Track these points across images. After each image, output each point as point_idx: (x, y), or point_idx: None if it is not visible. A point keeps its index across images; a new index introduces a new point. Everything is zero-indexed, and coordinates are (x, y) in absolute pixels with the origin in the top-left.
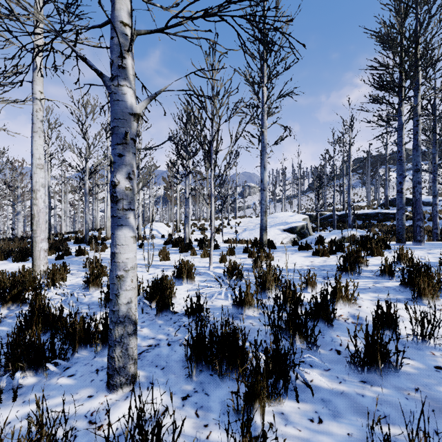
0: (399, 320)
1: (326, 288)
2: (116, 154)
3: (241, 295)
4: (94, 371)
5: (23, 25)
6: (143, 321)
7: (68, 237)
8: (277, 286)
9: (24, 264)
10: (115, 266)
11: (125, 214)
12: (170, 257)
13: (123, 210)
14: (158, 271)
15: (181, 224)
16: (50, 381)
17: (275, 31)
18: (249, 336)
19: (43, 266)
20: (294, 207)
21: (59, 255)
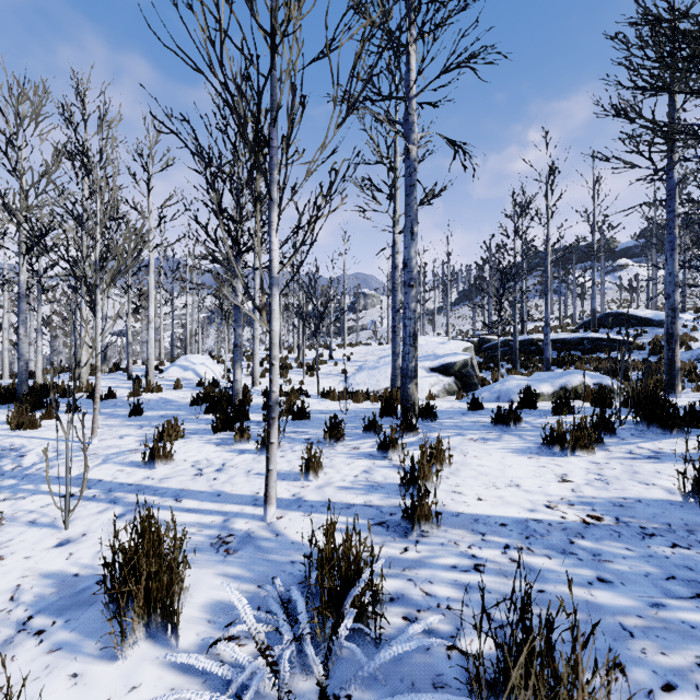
0: None
1: None
2: None
3: None
4: None
5: None
6: None
7: None
8: None
9: None
10: None
11: None
12: (183, 448)
13: None
14: (104, 521)
15: (245, 357)
16: None
17: None
18: None
19: None
20: (438, 328)
21: None
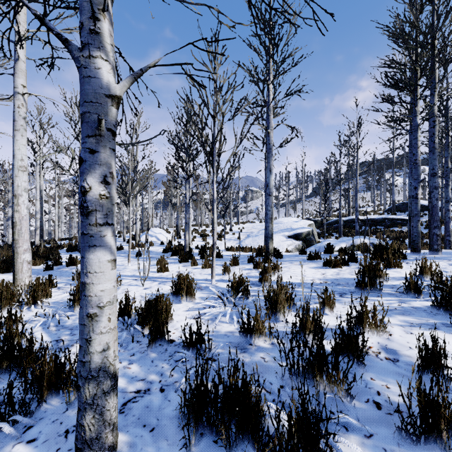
0: (443, 355)
1: (345, 308)
2: (86, 149)
3: (249, 322)
4: (62, 434)
5: (2, 10)
6: (132, 353)
7: (60, 245)
8: (289, 307)
9: (9, 275)
10: (86, 301)
11: (99, 231)
12: (169, 267)
13: (97, 226)
14: (155, 284)
15: (181, 229)
16: (2, 450)
17: (281, 25)
18: (262, 378)
19: (26, 280)
20: (298, 212)
21: (47, 266)
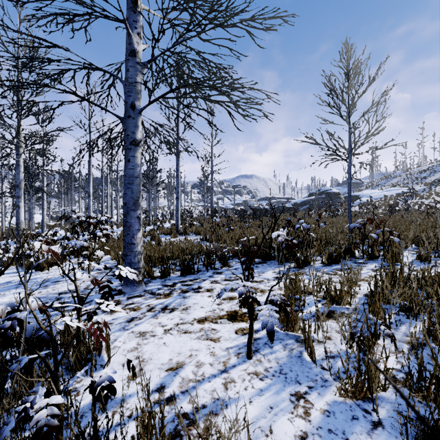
0: None
1: None
2: None
3: None
4: None
5: None
6: None
7: None
8: None
9: None
10: None
11: None
12: None
13: None
14: None
15: None
16: None
17: None
18: None
19: None
20: None
21: None
